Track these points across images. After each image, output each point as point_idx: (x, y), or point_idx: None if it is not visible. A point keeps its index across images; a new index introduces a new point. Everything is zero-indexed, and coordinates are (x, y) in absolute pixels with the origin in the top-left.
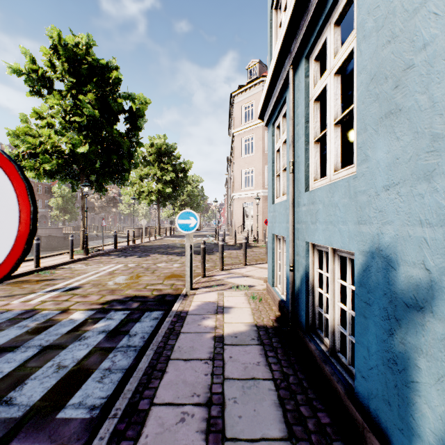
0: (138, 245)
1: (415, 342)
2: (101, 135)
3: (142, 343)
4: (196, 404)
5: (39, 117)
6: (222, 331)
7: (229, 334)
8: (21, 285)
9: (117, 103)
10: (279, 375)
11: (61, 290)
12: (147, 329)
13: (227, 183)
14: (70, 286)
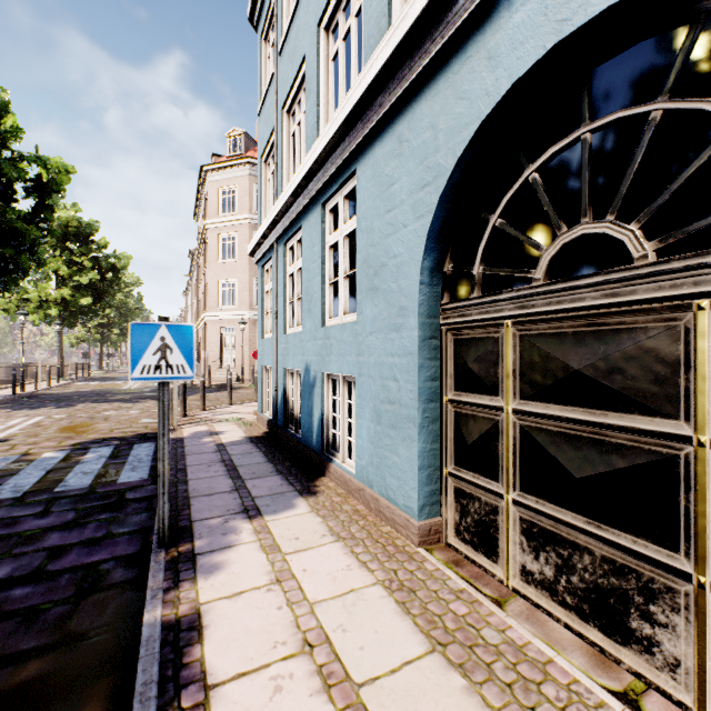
0: (34, 394)
1: (314, 399)
2: None
3: (150, 457)
4: (216, 462)
5: None
6: (222, 442)
7: (228, 442)
8: None
9: (17, 167)
10: (266, 450)
11: None
12: (148, 451)
13: (188, 290)
14: None
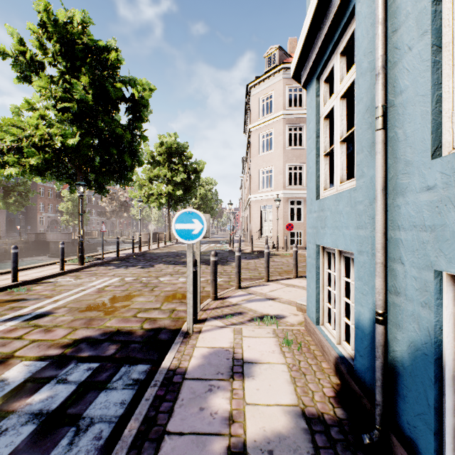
0: (145, 253)
1: None
2: (96, 126)
3: None
4: None
5: (32, 109)
6: (243, 431)
7: (257, 441)
8: None
9: (116, 89)
10: None
11: (23, 318)
12: (112, 413)
13: (242, 185)
14: (39, 312)
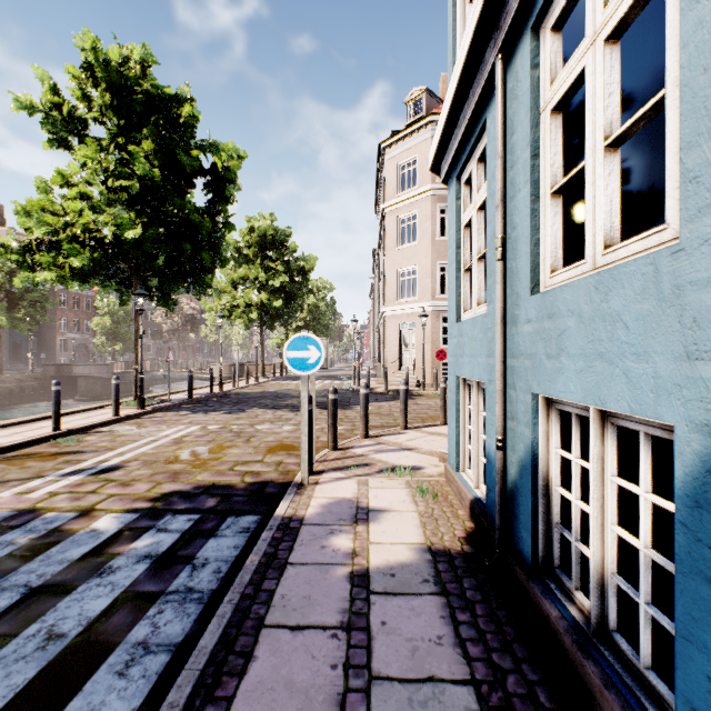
0: (228, 393)
1: None
2: (164, 212)
3: (214, 583)
4: None
5: (67, 184)
6: (367, 561)
7: (380, 568)
8: (23, 462)
9: (192, 158)
10: (485, 672)
11: (88, 472)
12: (227, 554)
13: (372, 292)
14: (105, 465)
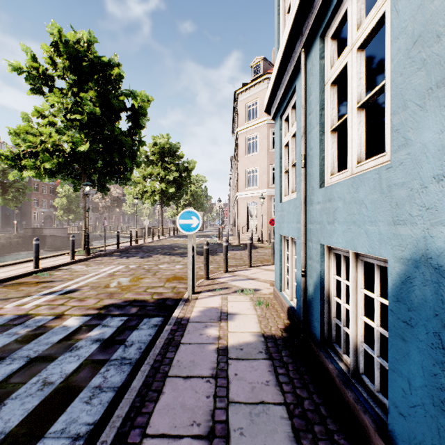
0: (141, 246)
1: None
2: (102, 134)
3: (138, 354)
4: (196, 436)
5: (41, 116)
6: (226, 342)
7: (234, 345)
8: (17, 287)
9: (119, 100)
10: (292, 399)
11: (58, 293)
12: (145, 339)
13: (230, 182)
14: (68, 289)
